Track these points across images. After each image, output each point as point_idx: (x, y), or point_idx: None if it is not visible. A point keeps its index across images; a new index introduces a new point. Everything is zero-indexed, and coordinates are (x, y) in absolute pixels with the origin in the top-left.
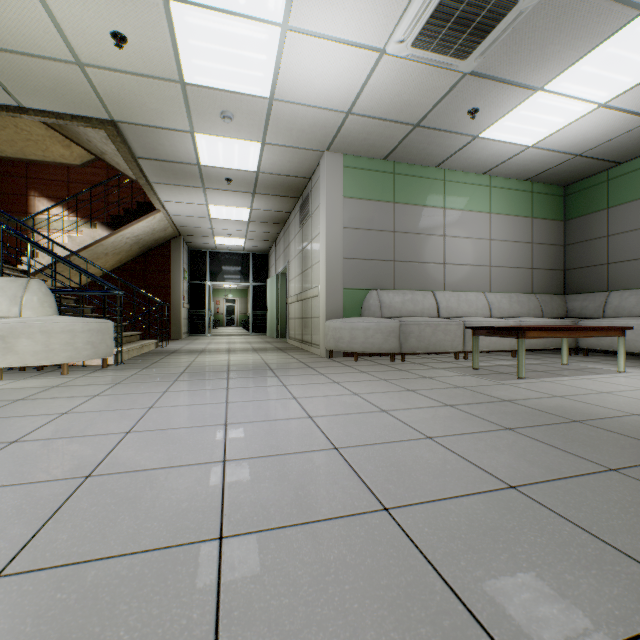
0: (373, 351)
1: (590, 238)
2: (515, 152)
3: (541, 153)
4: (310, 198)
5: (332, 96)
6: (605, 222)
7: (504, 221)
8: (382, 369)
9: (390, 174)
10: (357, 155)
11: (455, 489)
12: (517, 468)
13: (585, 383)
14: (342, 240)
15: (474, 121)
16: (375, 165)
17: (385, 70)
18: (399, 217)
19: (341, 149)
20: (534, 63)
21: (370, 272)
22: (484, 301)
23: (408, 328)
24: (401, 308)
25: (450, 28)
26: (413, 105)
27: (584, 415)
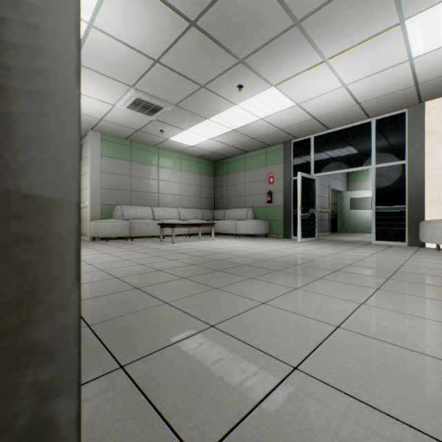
0: (116, 236)
1: (222, 186)
2: (187, 147)
3: (198, 149)
4: (82, 150)
5: (91, 112)
6: (226, 180)
7: (188, 175)
8: (118, 243)
9: (129, 146)
10: (110, 135)
11: (112, 261)
12: (133, 258)
13: (193, 243)
14: (101, 178)
15: (164, 134)
16: (120, 141)
17: (117, 111)
18: (134, 169)
19: (100, 131)
20: (179, 123)
21: (118, 196)
22: (177, 212)
23: (135, 225)
24: (134, 215)
25: (141, 107)
26: (134, 123)
27: (173, 249)
